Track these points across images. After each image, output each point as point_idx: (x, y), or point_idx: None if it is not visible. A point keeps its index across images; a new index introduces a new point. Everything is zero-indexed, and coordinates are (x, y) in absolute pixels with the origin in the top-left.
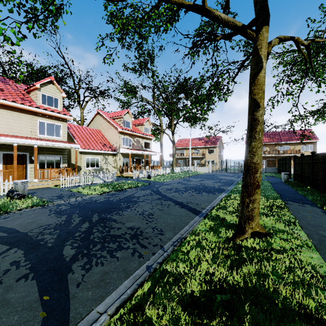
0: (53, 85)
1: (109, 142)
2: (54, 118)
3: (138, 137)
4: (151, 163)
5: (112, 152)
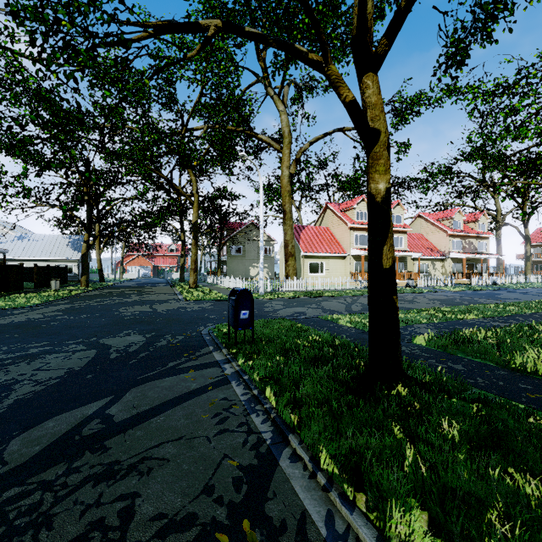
0: (398, 206)
1: (434, 246)
2: (399, 232)
3: (470, 237)
4: (487, 270)
5: (441, 257)
